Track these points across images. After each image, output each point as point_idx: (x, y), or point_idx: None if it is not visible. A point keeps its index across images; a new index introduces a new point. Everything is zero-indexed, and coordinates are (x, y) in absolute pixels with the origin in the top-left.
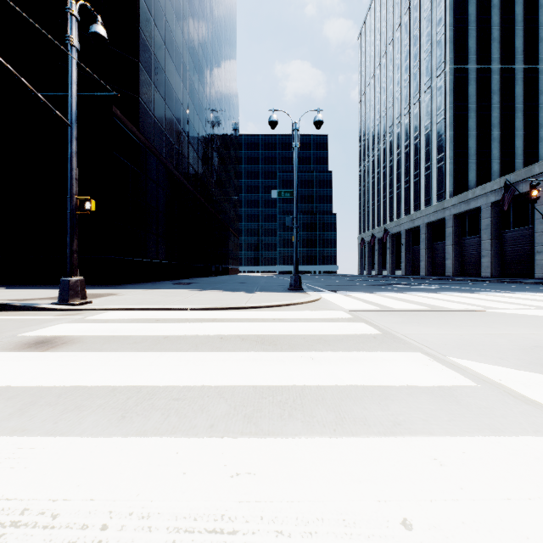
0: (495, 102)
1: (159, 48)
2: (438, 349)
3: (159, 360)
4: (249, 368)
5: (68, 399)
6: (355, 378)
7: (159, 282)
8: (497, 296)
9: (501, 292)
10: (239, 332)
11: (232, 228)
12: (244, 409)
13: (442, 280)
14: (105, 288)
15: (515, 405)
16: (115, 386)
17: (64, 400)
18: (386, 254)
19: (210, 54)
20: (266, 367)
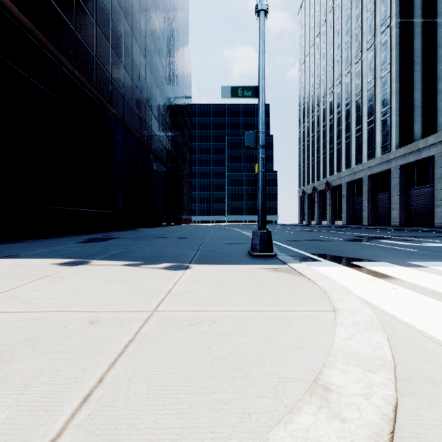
0: (440, 55)
1: None
2: None
3: None
4: None
5: None
6: None
7: (81, 235)
8: None
9: None
10: None
11: (185, 182)
12: None
13: (402, 231)
14: None
15: None
16: None
17: None
18: (325, 206)
19: (161, 7)
20: None
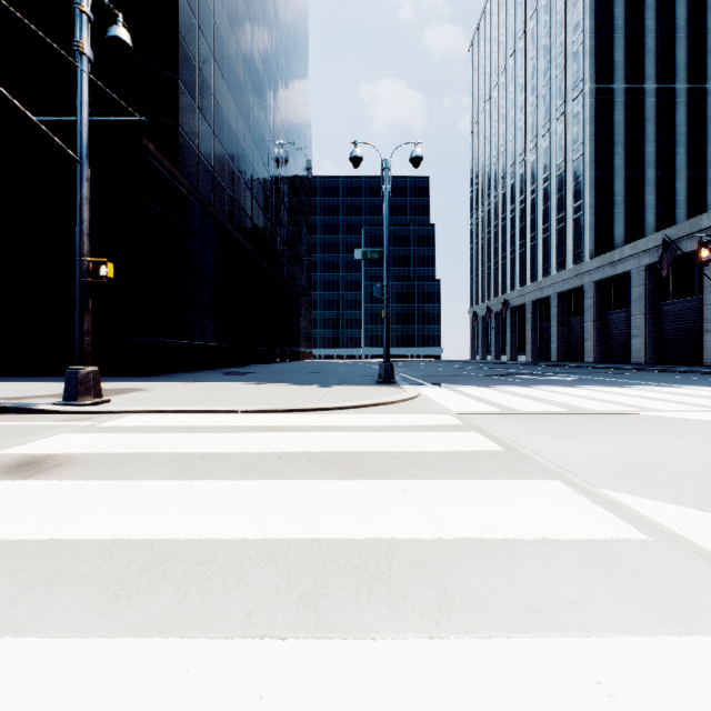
0: (649, 133)
1: (205, 61)
2: (584, 476)
3: (186, 494)
4: (315, 508)
5: (40, 562)
6: (468, 526)
7: (206, 371)
8: (656, 392)
9: (661, 385)
10: (305, 447)
11: (304, 299)
12: (302, 581)
13: (580, 368)
14: (132, 380)
15: (709, 575)
16: (116, 539)
17: (34, 564)
18: (506, 334)
19: (275, 70)
20: (340, 507)
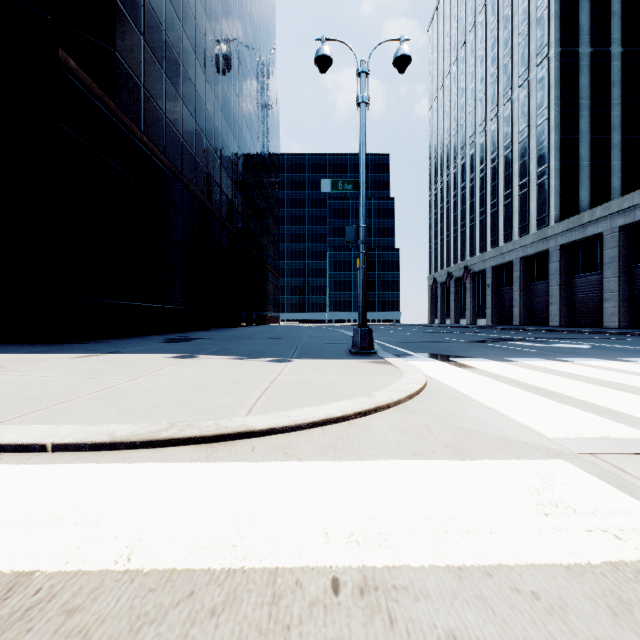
0: (615, 96)
1: None
2: None
3: None
4: None
5: None
6: None
7: (152, 336)
8: None
9: None
10: None
11: (271, 265)
12: None
13: (556, 332)
14: (25, 350)
15: None
16: None
17: None
18: (465, 299)
19: (239, 33)
20: None
